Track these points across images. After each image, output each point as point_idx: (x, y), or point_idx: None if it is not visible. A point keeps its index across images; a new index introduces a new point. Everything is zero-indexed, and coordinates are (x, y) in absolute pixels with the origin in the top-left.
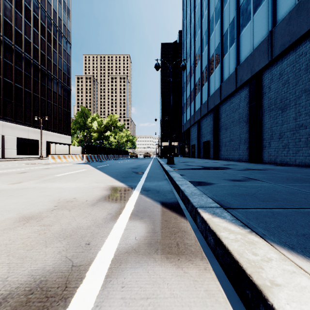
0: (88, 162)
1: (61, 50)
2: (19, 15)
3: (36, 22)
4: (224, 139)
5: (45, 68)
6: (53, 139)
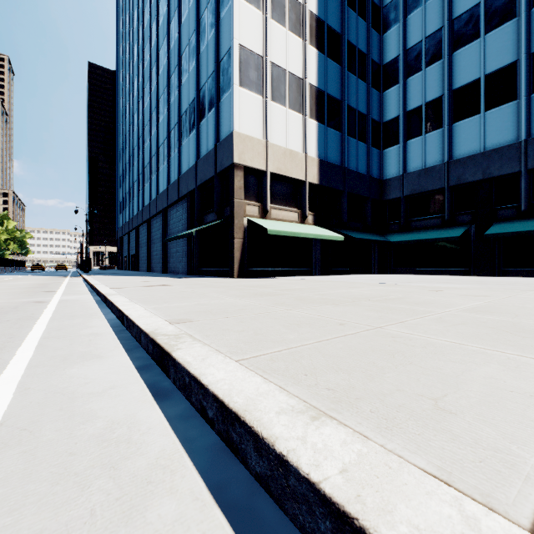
0: None
1: None
2: None
3: None
4: (141, 255)
5: None
6: None
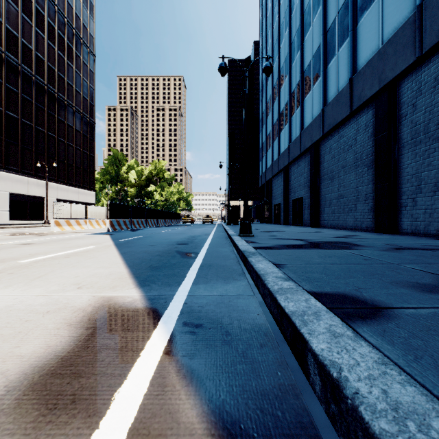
0: (113, 230)
1: (80, 64)
2: (12, 7)
3: (41, 19)
4: (329, 194)
5: (54, 89)
6: (67, 196)
